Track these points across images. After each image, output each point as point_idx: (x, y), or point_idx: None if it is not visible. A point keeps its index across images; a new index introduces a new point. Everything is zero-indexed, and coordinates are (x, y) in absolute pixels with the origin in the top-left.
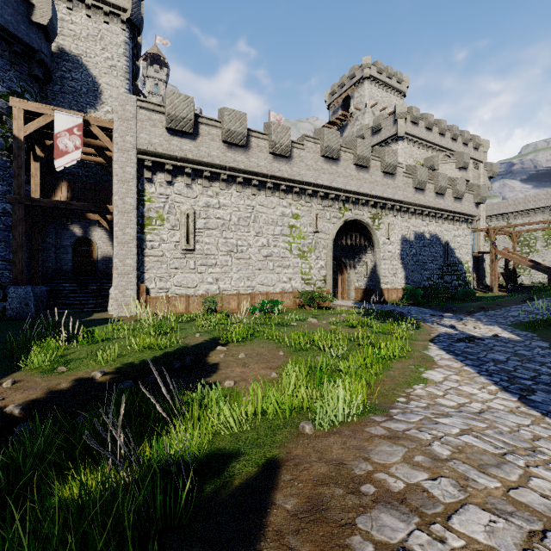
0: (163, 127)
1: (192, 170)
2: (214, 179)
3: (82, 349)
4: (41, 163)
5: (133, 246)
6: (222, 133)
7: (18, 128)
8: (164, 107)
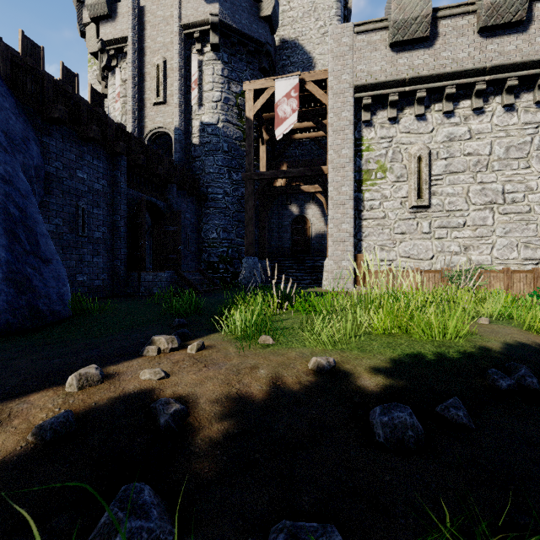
0: (385, 47)
1: (425, 93)
2: (461, 97)
3: (296, 317)
4: (268, 152)
5: (348, 207)
6: (478, 16)
7: (249, 109)
8: (386, 20)
